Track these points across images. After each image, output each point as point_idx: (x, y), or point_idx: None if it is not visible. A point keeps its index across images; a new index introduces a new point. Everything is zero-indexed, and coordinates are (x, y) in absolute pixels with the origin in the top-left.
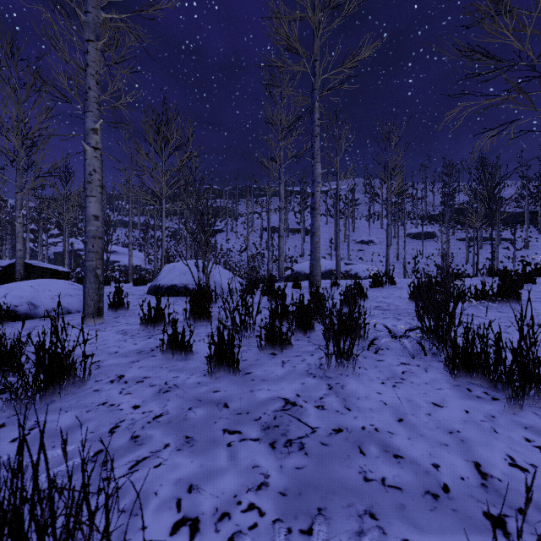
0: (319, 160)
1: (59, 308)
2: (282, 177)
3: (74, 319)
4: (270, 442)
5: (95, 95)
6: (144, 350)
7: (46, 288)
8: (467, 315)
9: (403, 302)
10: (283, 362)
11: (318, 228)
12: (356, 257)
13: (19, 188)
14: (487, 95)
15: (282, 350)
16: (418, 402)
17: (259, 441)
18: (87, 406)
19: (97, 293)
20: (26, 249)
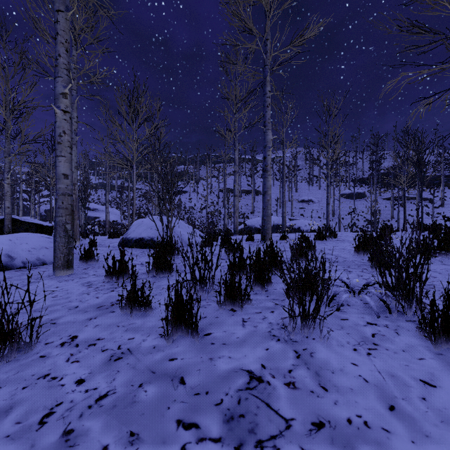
0: (270, 127)
1: (35, 260)
2: (237, 145)
3: (47, 271)
4: (235, 445)
5: (64, 62)
6: (104, 304)
7: (24, 241)
8: (449, 275)
9: (349, 254)
10: (243, 320)
11: (269, 188)
12: (298, 214)
13: (8, 153)
14: (425, 65)
15: (242, 307)
16: (403, 379)
17: (222, 443)
18: (26, 379)
19: (67, 247)
20: (19, 207)
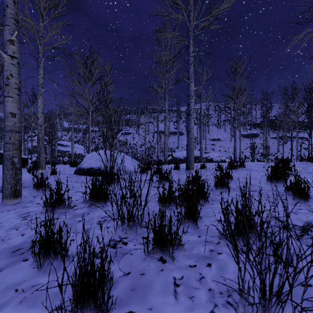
0: (192, 80)
1: None
2: (166, 97)
3: (0, 198)
4: None
5: (12, 12)
6: (22, 247)
7: None
8: None
9: (262, 182)
10: (175, 282)
11: (192, 128)
12: (210, 148)
13: None
14: None
15: (173, 260)
16: None
17: None
18: None
19: (14, 178)
20: None
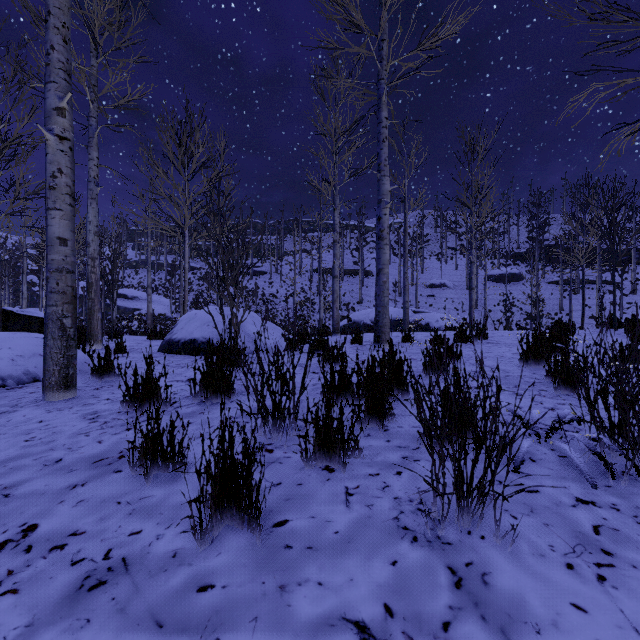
0: (387, 172)
1: (21, 374)
2: (337, 202)
3: (36, 392)
4: None
5: (60, 59)
6: (106, 456)
7: (5, 345)
8: None
9: (511, 364)
10: (347, 491)
11: (386, 264)
12: (425, 304)
13: None
14: (630, 70)
15: (345, 465)
16: None
17: None
18: None
19: (64, 354)
20: (23, 294)
